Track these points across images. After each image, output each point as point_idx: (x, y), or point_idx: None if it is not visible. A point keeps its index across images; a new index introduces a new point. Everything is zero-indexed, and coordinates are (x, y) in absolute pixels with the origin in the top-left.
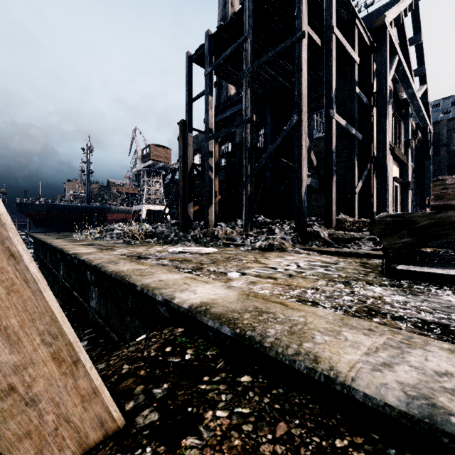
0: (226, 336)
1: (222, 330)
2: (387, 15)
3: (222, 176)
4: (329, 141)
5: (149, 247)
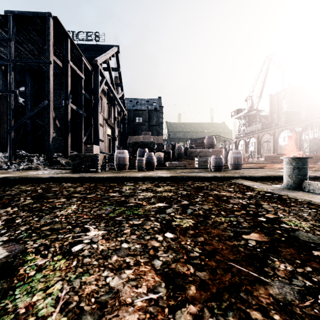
0: (18, 179)
1: (16, 178)
2: (98, 60)
3: None
4: (67, 116)
5: None
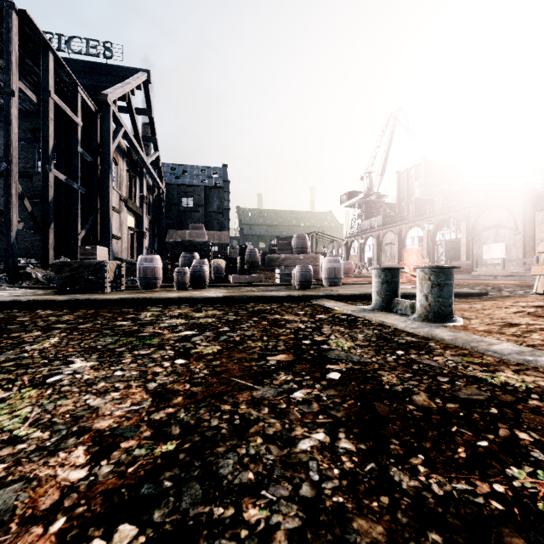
0: None
1: None
2: (110, 95)
3: None
4: (47, 191)
5: None
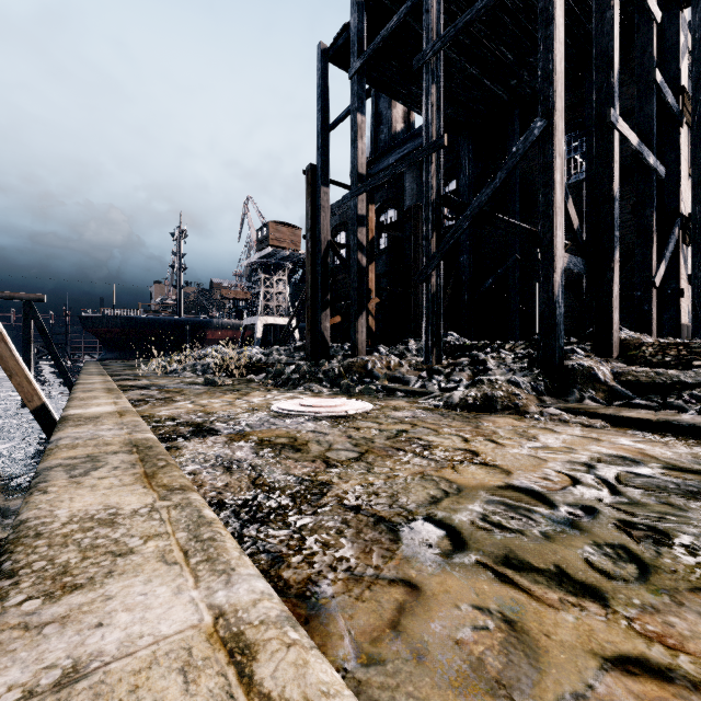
0: None
1: None
2: None
3: (382, 267)
4: (606, 176)
5: (242, 394)
